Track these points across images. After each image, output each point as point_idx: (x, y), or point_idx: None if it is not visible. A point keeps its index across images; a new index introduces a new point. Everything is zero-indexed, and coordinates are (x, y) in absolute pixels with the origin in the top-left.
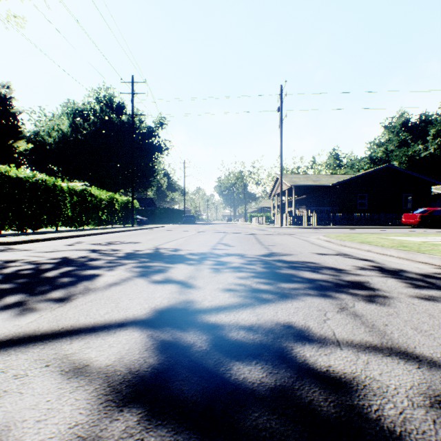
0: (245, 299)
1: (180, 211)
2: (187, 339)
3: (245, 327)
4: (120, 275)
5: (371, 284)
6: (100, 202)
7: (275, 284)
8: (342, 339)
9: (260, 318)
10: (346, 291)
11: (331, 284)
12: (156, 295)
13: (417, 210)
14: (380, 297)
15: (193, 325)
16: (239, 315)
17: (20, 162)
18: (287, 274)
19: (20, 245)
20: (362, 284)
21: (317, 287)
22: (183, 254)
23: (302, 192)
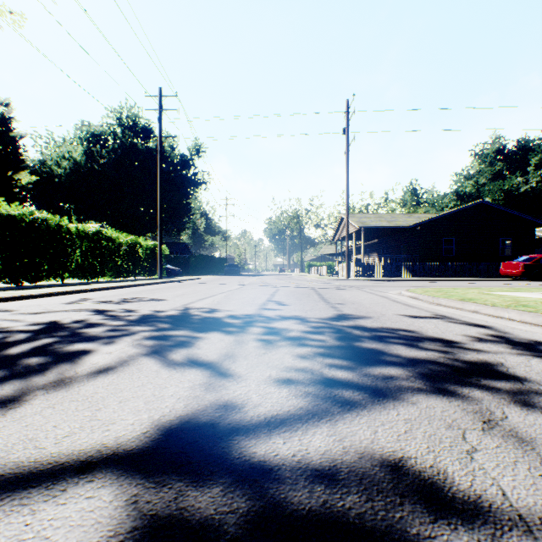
0: (316, 400)
1: (221, 260)
2: (207, 512)
3: (324, 474)
4: (121, 353)
5: (509, 369)
6: (119, 247)
7: (359, 370)
8: (527, 511)
9: (347, 446)
10: (478, 383)
11: (447, 369)
12: (167, 393)
13: (519, 258)
14: (539, 395)
15: (224, 468)
16: (309, 439)
17: (21, 199)
18: (373, 350)
19: (3, 303)
20: (495, 369)
21: (427, 375)
22: (220, 317)
23: (373, 235)
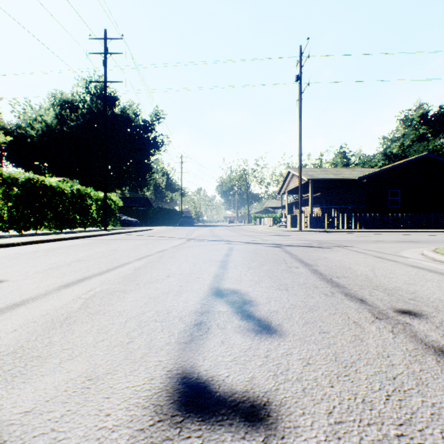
0: None
1: (177, 212)
2: None
3: None
4: None
5: None
6: (60, 197)
7: None
8: None
9: None
10: None
11: None
12: None
13: None
14: None
15: None
16: None
17: None
18: None
19: None
20: None
21: None
22: None
23: (318, 189)
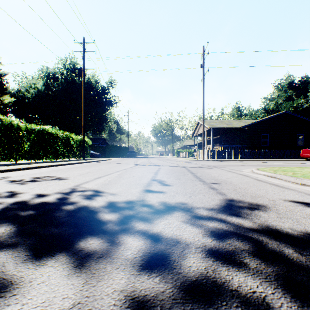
0: None
1: (125, 148)
2: None
3: None
4: None
5: None
6: (57, 139)
7: None
8: None
9: None
10: None
11: None
12: None
13: None
14: None
15: None
16: None
17: (5, 111)
18: None
19: None
20: None
21: None
22: (97, 207)
23: (217, 133)
